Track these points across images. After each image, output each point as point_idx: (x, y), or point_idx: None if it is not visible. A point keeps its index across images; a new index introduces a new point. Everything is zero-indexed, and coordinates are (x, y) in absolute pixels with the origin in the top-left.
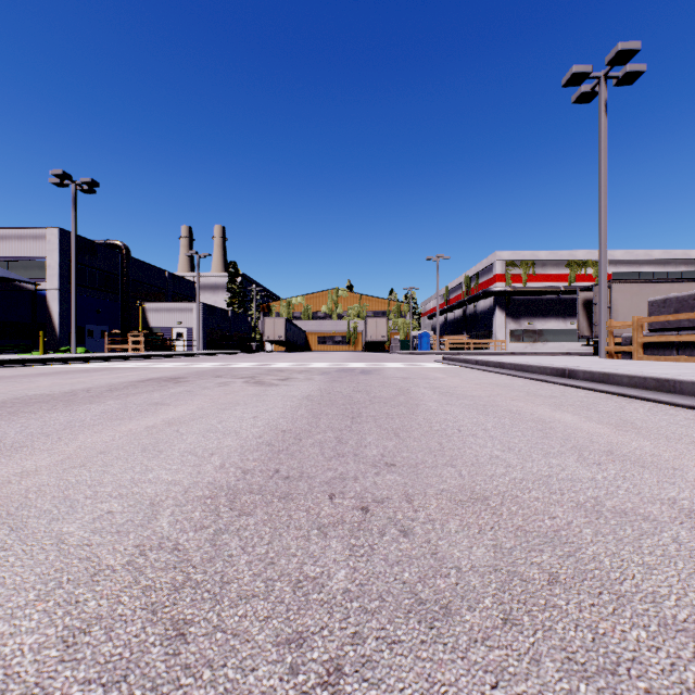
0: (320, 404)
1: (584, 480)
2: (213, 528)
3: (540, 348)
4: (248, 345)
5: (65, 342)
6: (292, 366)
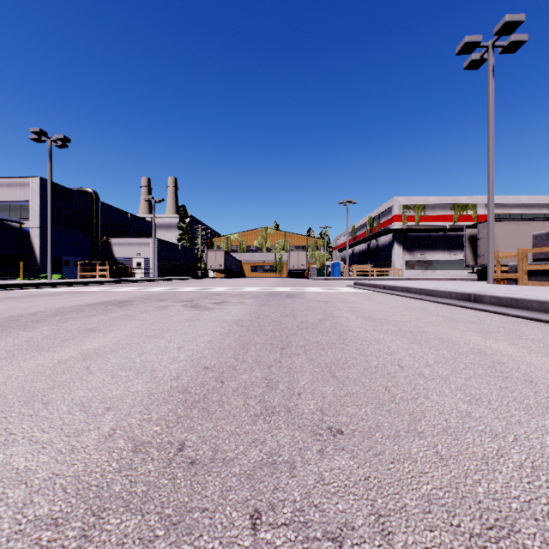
0: (249, 330)
1: None
2: None
3: (430, 274)
4: (194, 273)
5: (45, 270)
6: (228, 290)
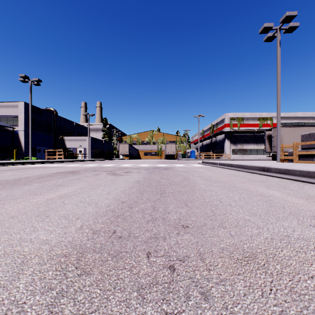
0: (144, 185)
1: (312, 239)
2: (57, 290)
3: (246, 157)
4: (112, 156)
5: (27, 155)
6: (131, 166)
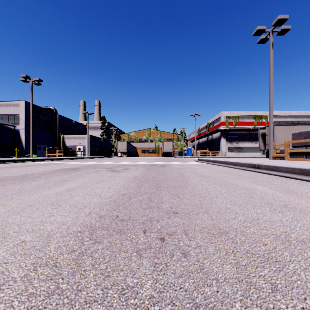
0: (141, 181)
1: (277, 221)
2: (78, 251)
3: (241, 155)
4: (110, 154)
5: (28, 152)
6: (129, 163)
